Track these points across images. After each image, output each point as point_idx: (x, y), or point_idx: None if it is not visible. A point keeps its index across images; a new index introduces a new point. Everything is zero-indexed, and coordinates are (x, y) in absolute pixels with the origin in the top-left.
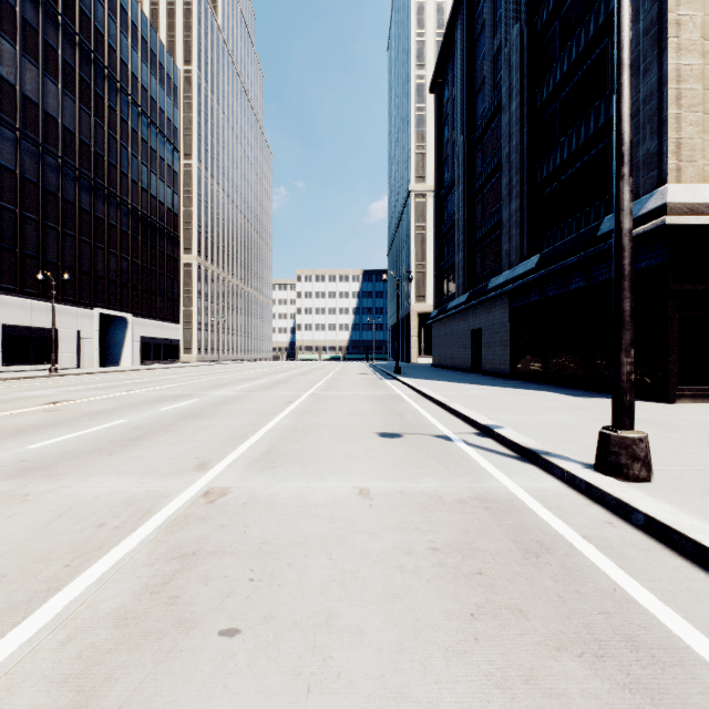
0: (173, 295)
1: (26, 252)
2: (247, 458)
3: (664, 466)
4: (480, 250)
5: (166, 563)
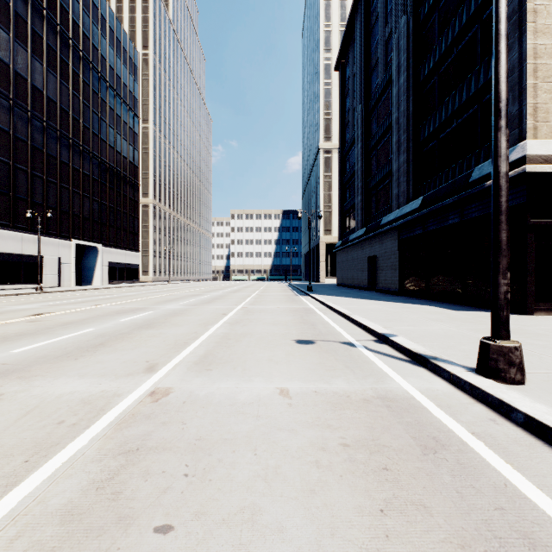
0: (134, 229)
1: (17, 195)
2: (188, 361)
3: (533, 370)
4: (374, 194)
5: (113, 458)
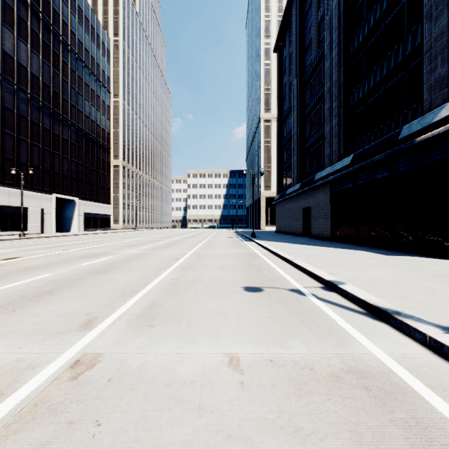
0: (106, 185)
1: (5, 156)
2: (130, 314)
3: None
4: (308, 155)
5: None
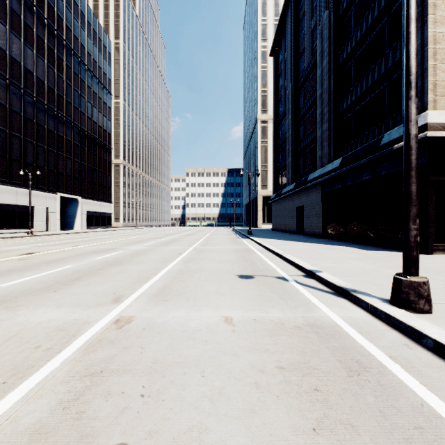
0: (107, 185)
1: (13, 157)
2: (148, 293)
3: (437, 301)
4: (302, 156)
5: (79, 380)
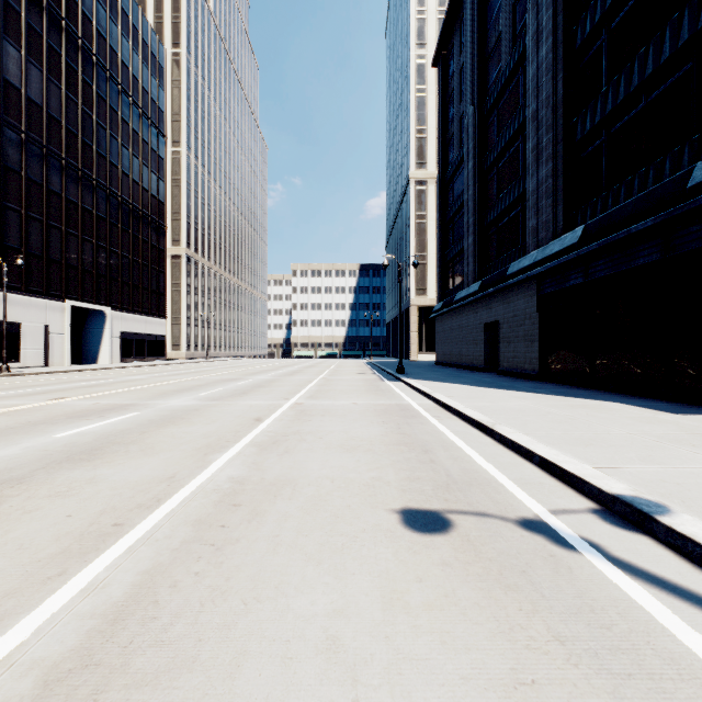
0: (158, 288)
1: None
2: (29, 664)
3: None
4: (494, 233)
5: None
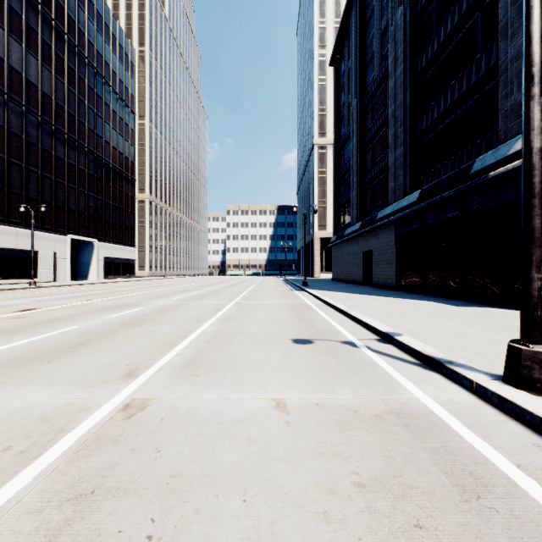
0: (130, 224)
1: (12, 190)
2: (173, 365)
3: None
4: (370, 189)
5: (57, 508)
